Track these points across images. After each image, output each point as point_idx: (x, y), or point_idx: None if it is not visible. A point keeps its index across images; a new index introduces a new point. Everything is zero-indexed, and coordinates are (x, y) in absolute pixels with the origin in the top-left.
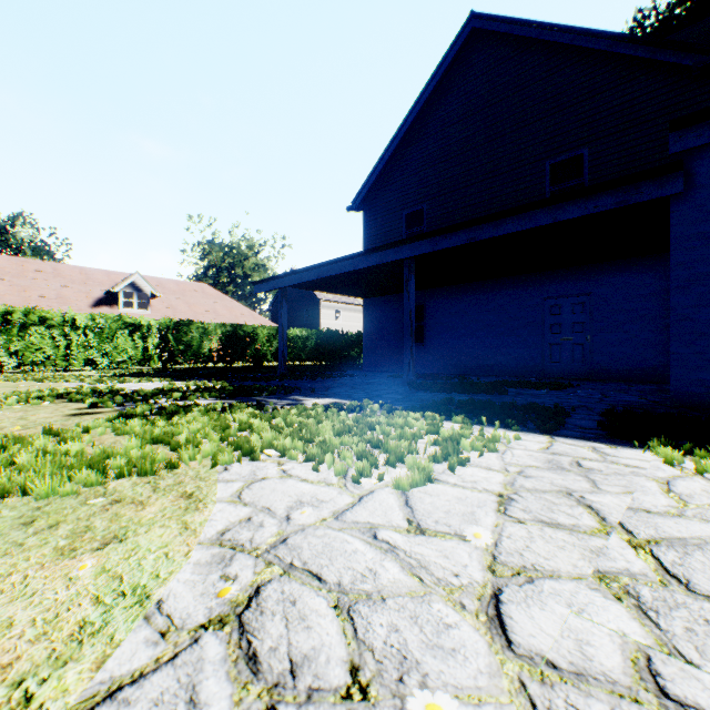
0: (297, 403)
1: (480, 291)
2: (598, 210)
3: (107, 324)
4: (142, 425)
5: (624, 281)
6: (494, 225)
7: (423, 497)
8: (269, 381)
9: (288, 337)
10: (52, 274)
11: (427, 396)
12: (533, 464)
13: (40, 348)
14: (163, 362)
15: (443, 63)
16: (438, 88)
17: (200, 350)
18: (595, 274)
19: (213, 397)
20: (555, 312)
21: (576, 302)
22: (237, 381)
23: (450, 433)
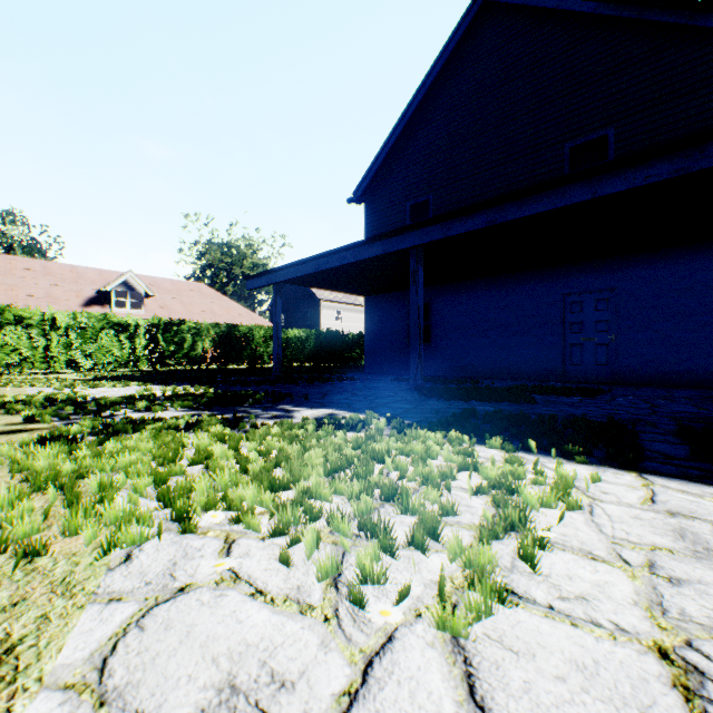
0: (285, 415)
1: (492, 287)
2: (651, 180)
3: (90, 323)
4: (57, 454)
5: (654, 274)
6: (518, 204)
7: (502, 663)
8: (259, 385)
9: (286, 338)
10: (42, 272)
11: (442, 405)
12: (658, 541)
13: (16, 349)
14: (152, 364)
15: (451, 41)
16: (446, 69)
17: (192, 351)
18: (621, 267)
19: (185, 407)
20: (575, 309)
21: (599, 298)
22: (225, 385)
23: (498, 472)
